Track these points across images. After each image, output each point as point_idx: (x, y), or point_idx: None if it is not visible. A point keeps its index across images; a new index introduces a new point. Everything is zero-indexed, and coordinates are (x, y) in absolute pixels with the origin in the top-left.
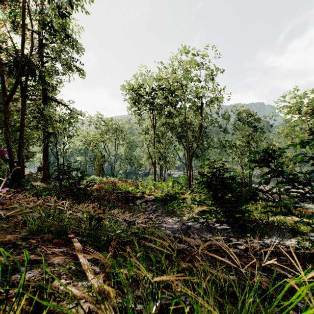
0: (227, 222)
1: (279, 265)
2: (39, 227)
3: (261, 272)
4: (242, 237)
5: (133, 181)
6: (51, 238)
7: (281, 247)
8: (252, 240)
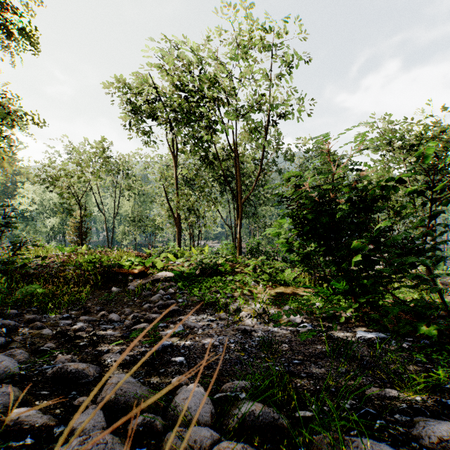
0: (358, 318)
1: None
2: None
3: None
4: None
5: None
6: None
7: None
8: None
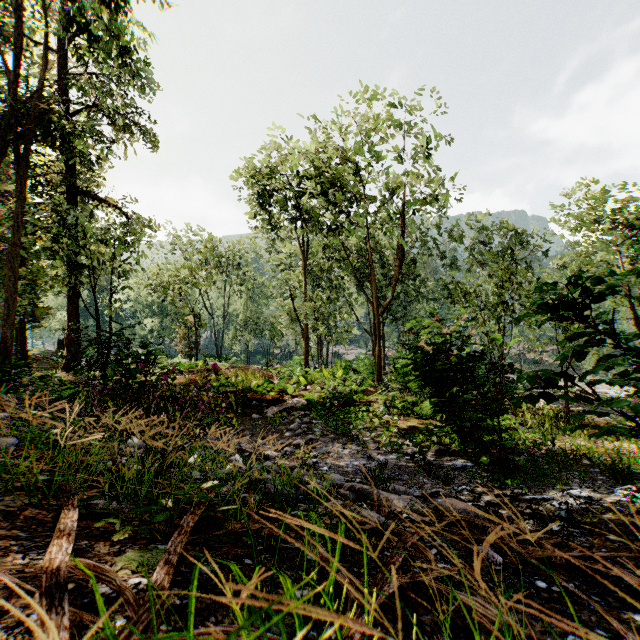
0: (465, 453)
1: (614, 560)
2: (5, 474)
3: (582, 583)
4: (502, 487)
5: (261, 368)
6: (19, 506)
7: (598, 509)
8: (527, 492)
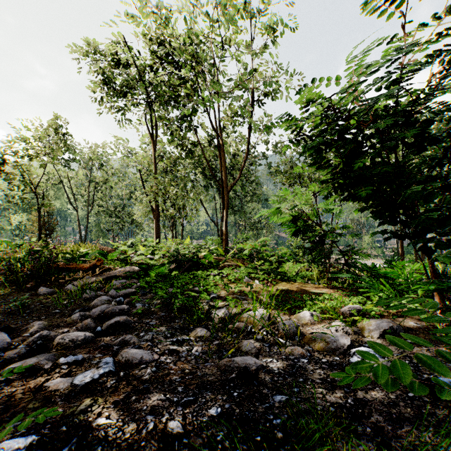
0: None
1: None
2: None
3: None
4: None
5: None
6: None
7: None
8: None
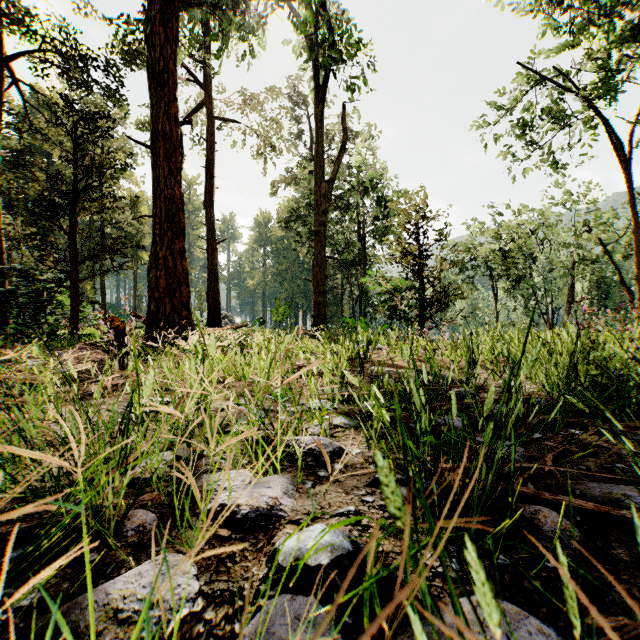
0: None
1: None
2: None
3: None
4: None
5: None
6: None
7: None
8: None
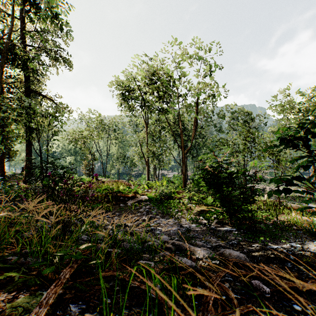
0: (231, 223)
1: None
2: None
3: None
4: (253, 241)
5: (125, 181)
6: None
7: (308, 253)
8: (267, 244)
